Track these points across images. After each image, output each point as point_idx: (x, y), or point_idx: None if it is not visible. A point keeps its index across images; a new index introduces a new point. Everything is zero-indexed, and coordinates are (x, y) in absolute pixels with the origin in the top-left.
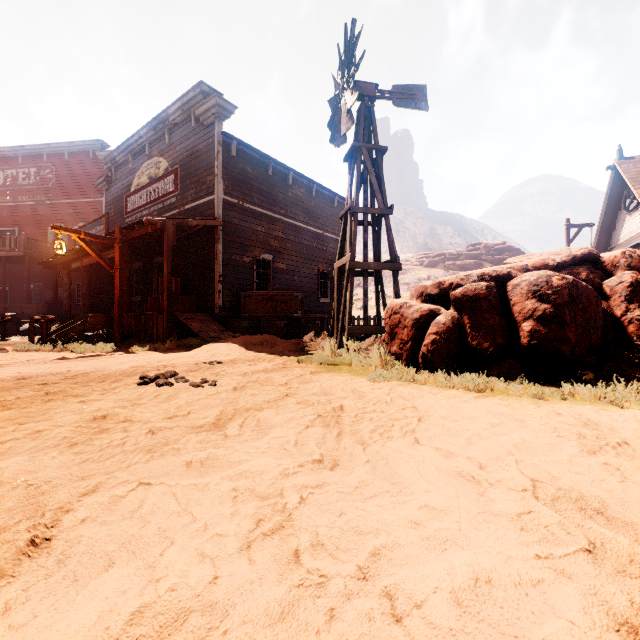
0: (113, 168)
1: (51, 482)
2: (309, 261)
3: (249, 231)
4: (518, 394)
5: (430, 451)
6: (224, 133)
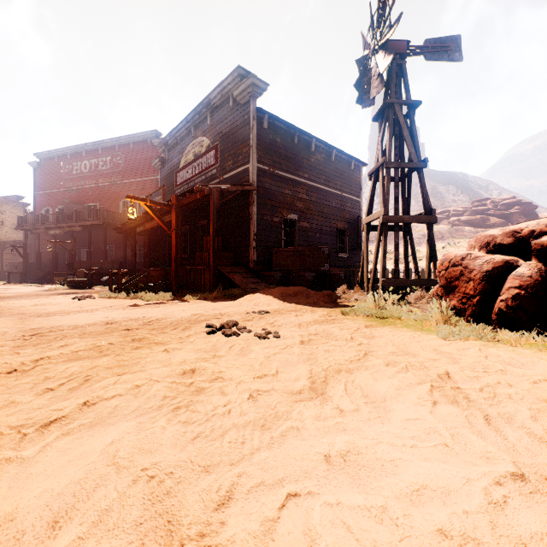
0: (166, 150)
1: (173, 474)
2: (329, 220)
3: (278, 194)
4: None
5: None
6: (258, 109)
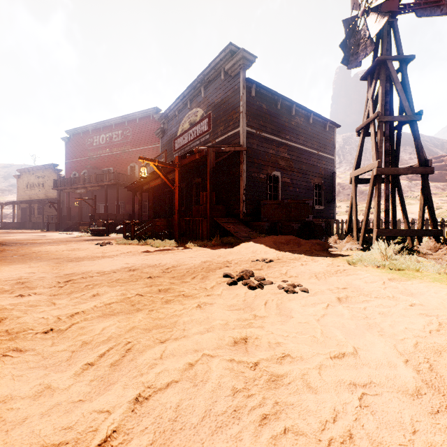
0: (166, 122)
1: None
2: (307, 176)
3: (264, 154)
4: None
5: None
6: (247, 79)
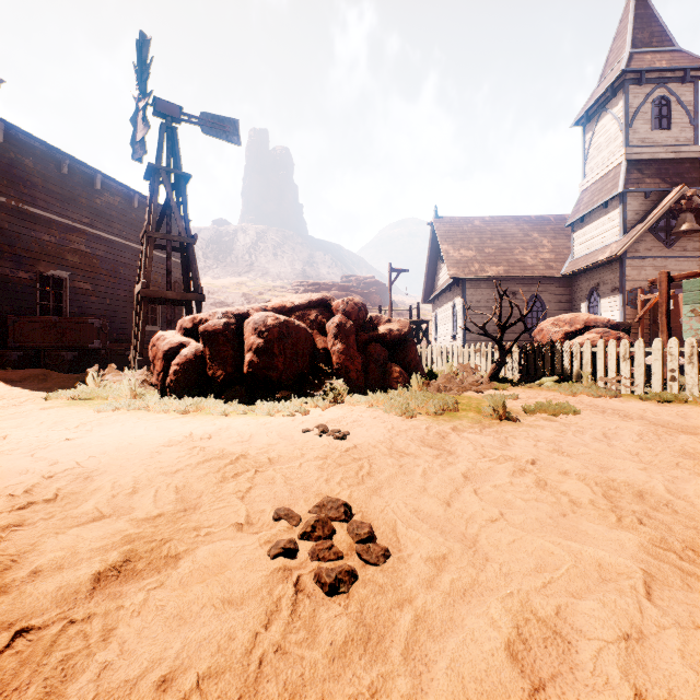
0: None
1: None
2: (129, 282)
3: (29, 239)
4: (216, 413)
5: (26, 459)
6: None
